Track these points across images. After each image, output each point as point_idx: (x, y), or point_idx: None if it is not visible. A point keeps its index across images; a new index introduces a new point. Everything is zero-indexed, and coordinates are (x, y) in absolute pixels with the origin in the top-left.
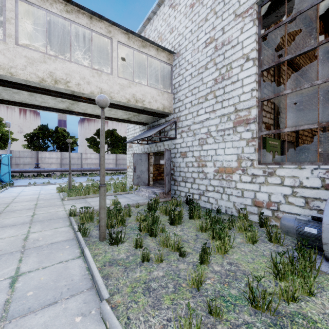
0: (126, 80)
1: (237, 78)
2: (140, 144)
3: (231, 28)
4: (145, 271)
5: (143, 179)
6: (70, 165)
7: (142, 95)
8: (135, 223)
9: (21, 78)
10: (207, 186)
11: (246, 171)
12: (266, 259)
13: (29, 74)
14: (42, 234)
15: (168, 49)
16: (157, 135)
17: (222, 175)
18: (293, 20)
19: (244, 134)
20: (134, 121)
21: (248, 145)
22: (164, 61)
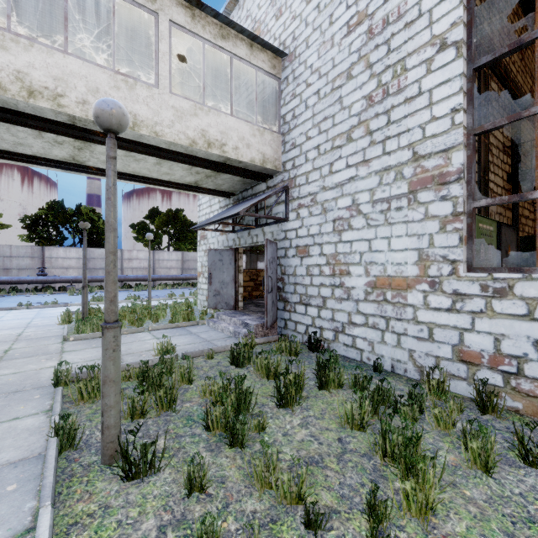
0: (188, 101)
1: (419, 90)
2: (220, 233)
3: None
4: None
5: (226, 298)
6: (85, 272)
7: (221, 133)
8: (200, 401)
9: None
10: (351, 315)
11: (439, 285)
12: None
13: None
14: None
15: (272, 44)
16: (250, 214)
17: (384, 292)
18: None
19: (436, 207)
20: (208, 189)
21: (443, 230)
22: (265, 71)
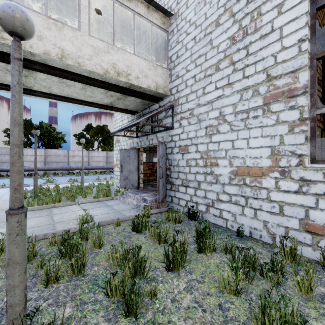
0: (103, 42)
1: (271, 28)
2: (128, 138)
3: None
4: None
5: (132, 181)
6: (35, 164)
7: (127, 66)
8: (105, 265)
9: None
10: (219, 194)
11: (288, 174)
12: None
13: None
14: None
15: (162, 6)
16: (147, 123)
17: (243, 178)
18: None
19: (285, 115)
20: (119, 108)
21: (292, 132)
22: (158, 25)
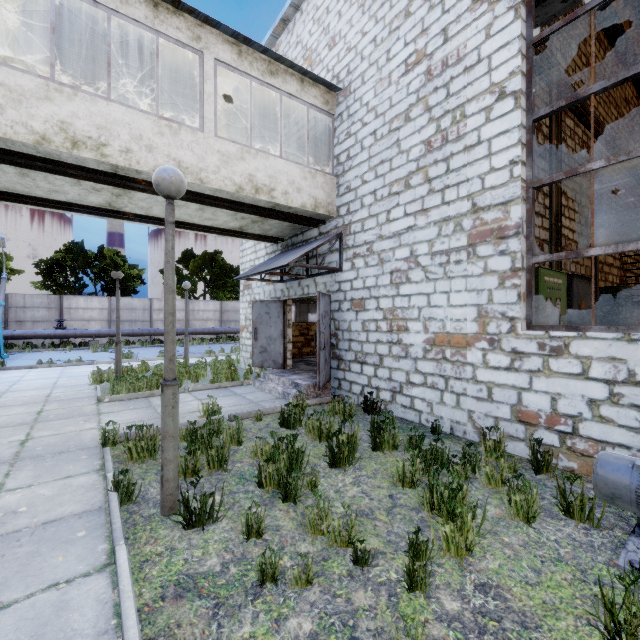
0: (235, 144)
1: (478, 138)
2: (266, 282)
3: (463, 27)
4: (267, 616)
5: (273, 355)
6: (118, 327)
7: (270, 177)
8: (251, 462)
9: None
10: (409, 374)
11: (498, 343)
12: (568, 573)
13: (10, 126)
14: (30, 494)
15: (325, 79)
16: (301, 264)
17: (443, 350)
18: (610, 1)
19: (495, 262)
20: (254, 234)
21: (502, 286)
22: (317, 107)
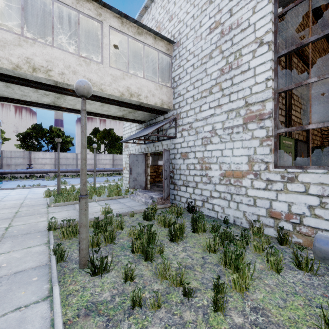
0: (119, 71)
1: (248, 67)
2: (136, 144)
3: (240, 8)
4: (135, 326)
5: (140, 182)
6: (58, 167)
7: (138, 88)
8: (127, 239)
9: None
10: (211, 192)
11: (259, 175)
12: (301, 301)
13: None
14: (8, 256)
15: (167, 37)
16: (154, 134)
17: (229, 179)
18: None
19: (257, 132)
20: (130, 119)
21: (261, 145)
22: (163, 52)
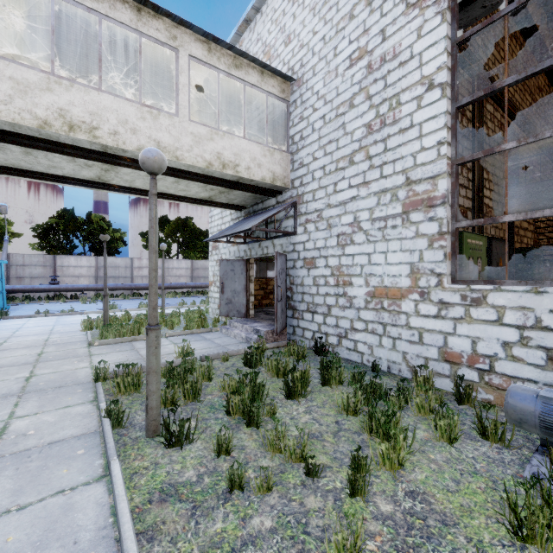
0: (205, 127)
1: (411, 123)
2: (231, 244)
3: (398, 29)
4: (235, 515)
5: (237, 306)
6: (105, 282)
7: (235, 155)
8: (219, 394)
9: (2, 119)
10: (353, 322)
11: (428, 295)
12: (482, 483)
13: (18, 112)
14: (36, 420)
15: (281, 71)
16: (261, 228)
17: (381, 301)
18: (521, 9)
19: (425, 227)
20: (221, 203)
21: (431, 247)
22: (275, 95)
